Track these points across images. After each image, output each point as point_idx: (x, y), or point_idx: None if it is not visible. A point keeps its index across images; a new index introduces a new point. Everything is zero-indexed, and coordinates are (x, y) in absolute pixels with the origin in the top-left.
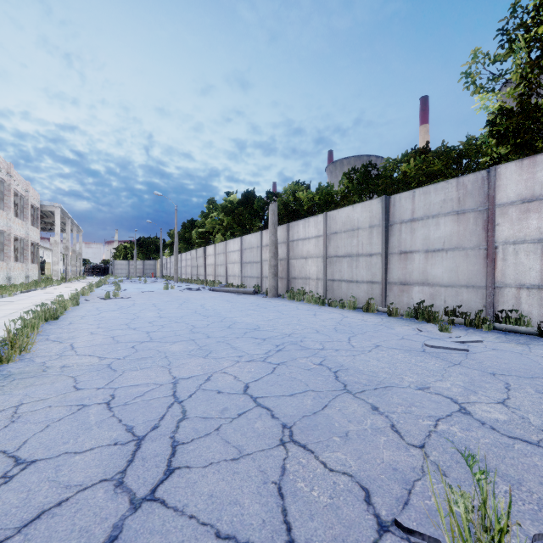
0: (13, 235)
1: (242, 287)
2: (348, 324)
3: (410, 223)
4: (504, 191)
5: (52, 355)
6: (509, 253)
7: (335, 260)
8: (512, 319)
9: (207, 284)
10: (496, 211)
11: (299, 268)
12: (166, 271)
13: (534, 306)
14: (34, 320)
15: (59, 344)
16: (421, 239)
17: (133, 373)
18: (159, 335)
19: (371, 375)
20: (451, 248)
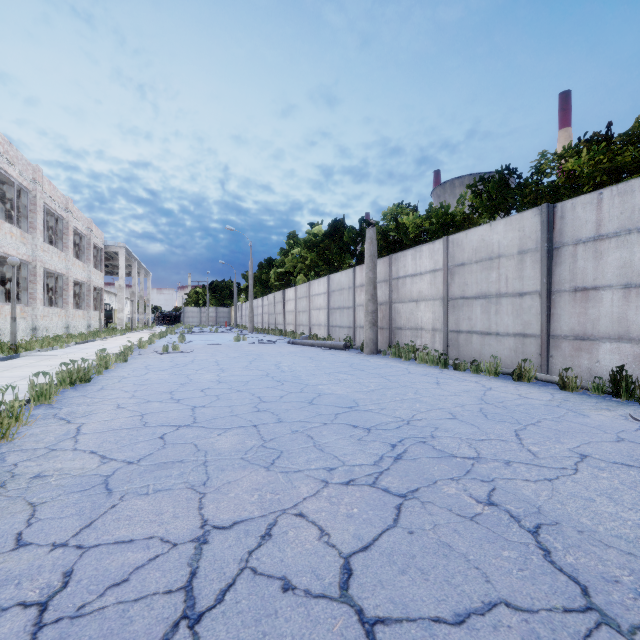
0: (72, 279)
1: (329, 339)
2: (499, 403)
3: (593, 243)
4: None
5: (38, 447)
6: None
7: (461, 304)
8: None
9: (286, 335)
10: None
11: (407, 315)
12: (241, 320)
13: None
14: (46, 385)
15: (63, 426)
16: (615, 267)
17: (136, 504)
18: (208, 414)
19: (627, 552)
20: None
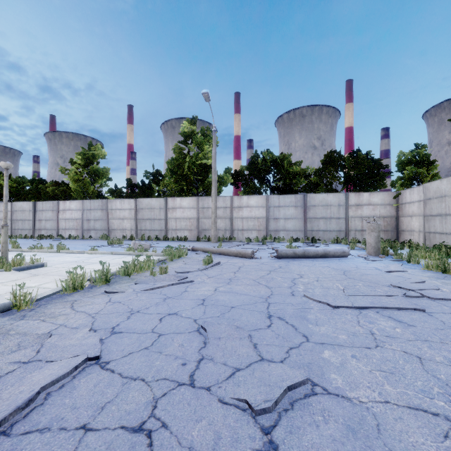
0: None
1: None
2: None
3: (42, 211)
4: (61, 207)
5: None
6: (61, 221)
7: (16, 221)
8: (59, 236)
9: None
10: (59, 211)
11: None
12: None
13: (64, 233)
14: None
15: None
16: (44, 216)
17: None
18: None
19: None
20: (51, 219)
